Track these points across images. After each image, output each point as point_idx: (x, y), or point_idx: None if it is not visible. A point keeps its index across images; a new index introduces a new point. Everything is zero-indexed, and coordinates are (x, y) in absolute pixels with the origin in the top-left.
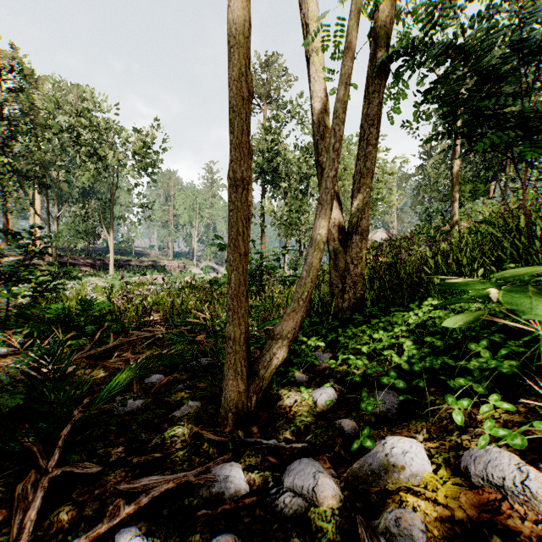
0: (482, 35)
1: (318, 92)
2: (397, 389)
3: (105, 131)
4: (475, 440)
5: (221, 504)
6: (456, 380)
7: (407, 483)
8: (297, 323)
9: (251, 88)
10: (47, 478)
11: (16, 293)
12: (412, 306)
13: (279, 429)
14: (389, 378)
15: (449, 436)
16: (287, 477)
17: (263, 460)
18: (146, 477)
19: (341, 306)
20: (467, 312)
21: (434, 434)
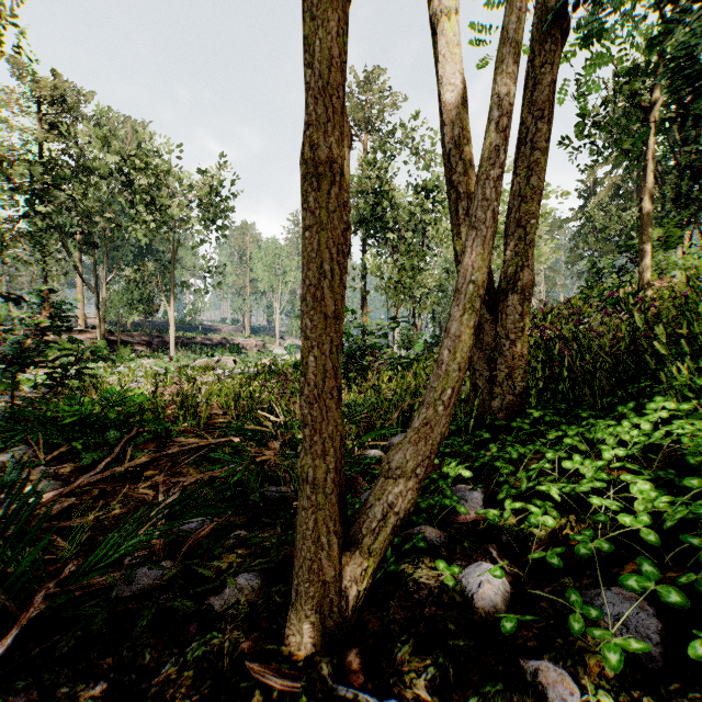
0: None
1: (451, 77)
2: None
3: (164, 173)
4: None
5: None
6: None
7: None
8: (433, 446)
9: None
10: None
11: (17, 382)
12: (623, 409)
13: (402, 670)
14: (641, 580)
15: None
16: None
17: None
18: None
19: (489, 406)
20: None
21: None
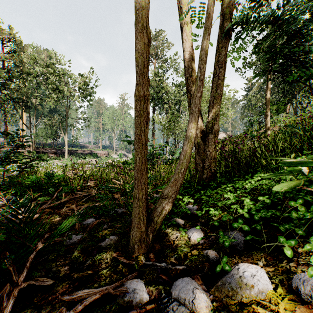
0: (292, 8)
1: (188, 48)
2: (241, 230)
3: (62, 76)
4: (299, 267)
5: (130, 309)
6: (283, 226)
7: (256, 297)
8: (178, 187)
9: (149, 37)
10: (17, 289)
11: (8, 169)
12: (247, 177)
13: (167, 256)
14: (238, 224)
15: (280, 263)
16: (174, 290)
17: (158, 277)
18: (82, 288)
19: (202, 177)
20: (289, 181)
21: (270, 262)
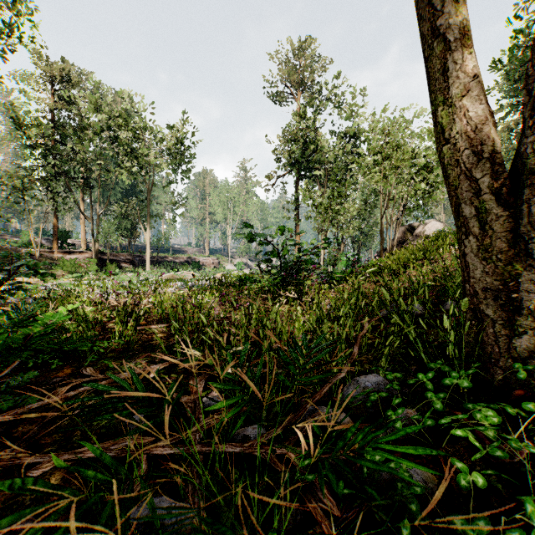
0: None
1: None
2: None
3: (141, 129)
4: None
5: None
6: None
7: None
8: None
9: None
10: None
11: None
12: None
13: None
14: None
15: None
16: None
17: None
18: None
19: (508, 345)
20: None
21: None
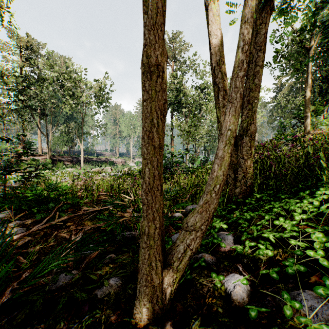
0: None
1: (215, 31)
2: None
3: (78, 81)
4: None
5: None
6: None
7: None
8: (210, 214)
9: None
10: None
11: (6, 179)
12: (303, 194)
13: None
14: (325, 289)
15: None
16: None
17: None
18: None
19: (234, 192)
20: None
21: None
